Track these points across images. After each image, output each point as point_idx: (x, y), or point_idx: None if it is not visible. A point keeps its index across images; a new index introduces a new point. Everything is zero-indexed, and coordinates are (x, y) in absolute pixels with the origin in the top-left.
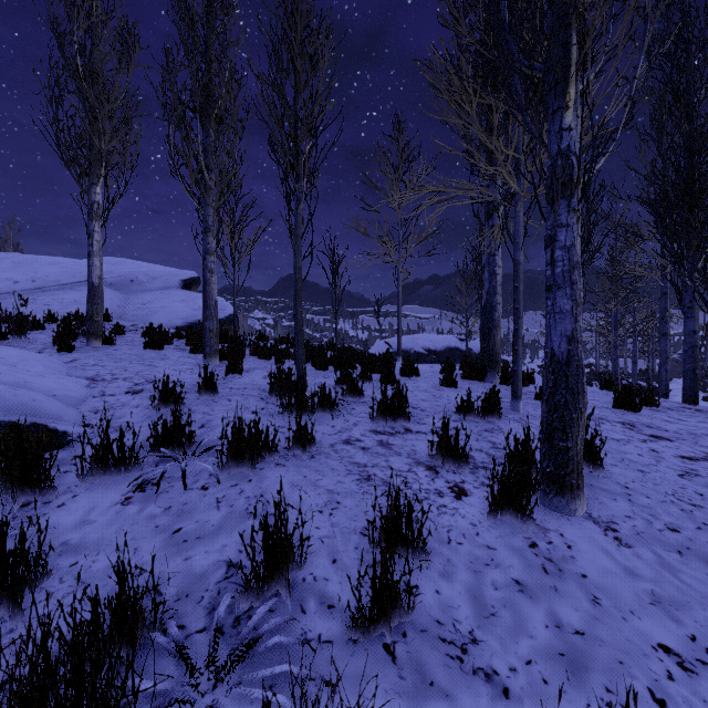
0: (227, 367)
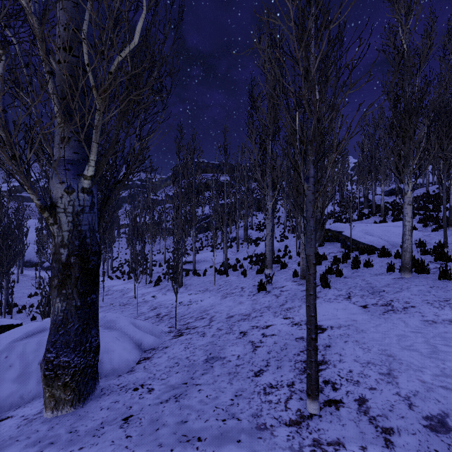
0: None
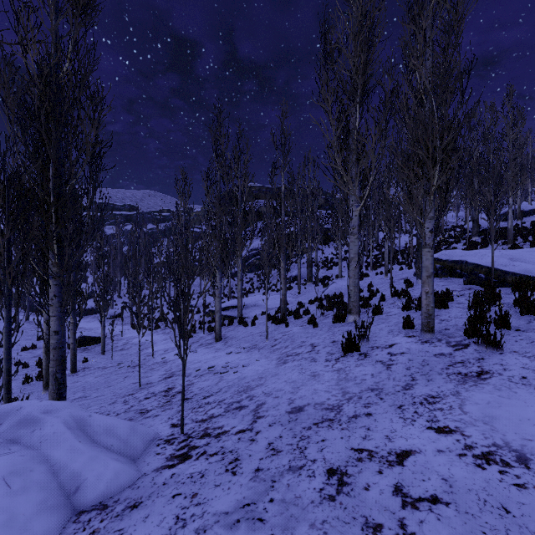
0: None
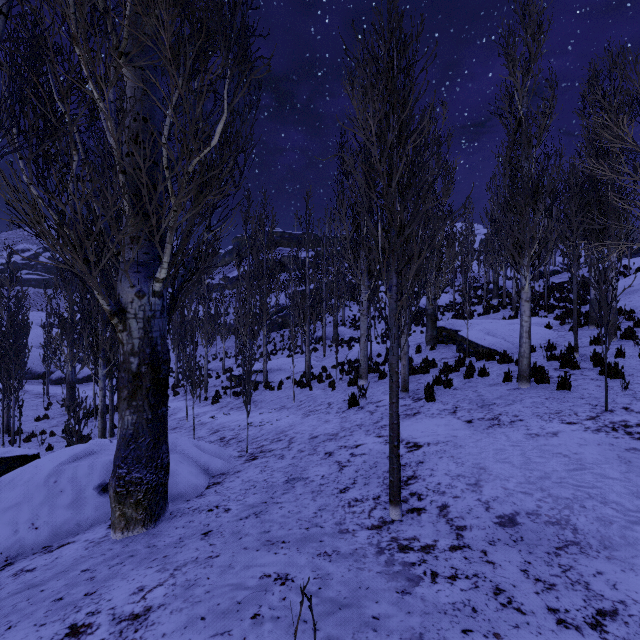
0: (590, 342)
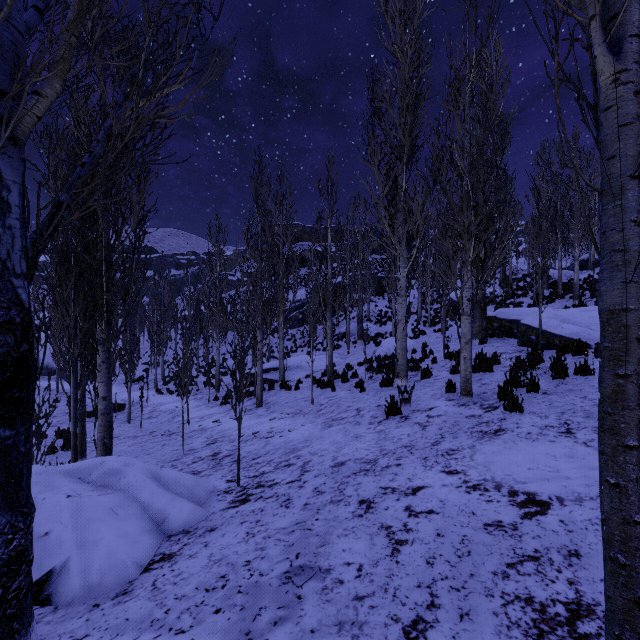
0: None
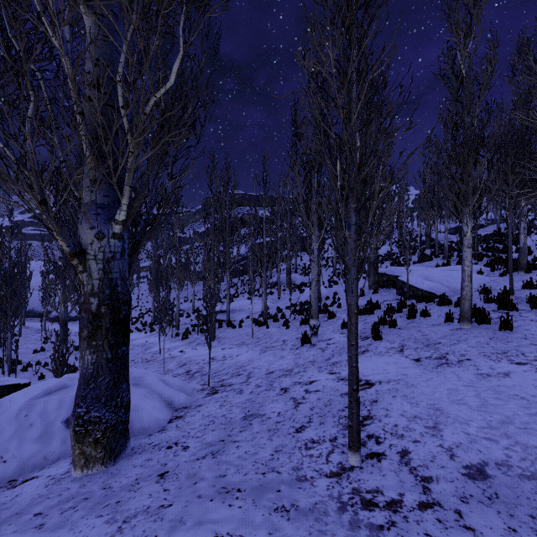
0: (522, 286)
